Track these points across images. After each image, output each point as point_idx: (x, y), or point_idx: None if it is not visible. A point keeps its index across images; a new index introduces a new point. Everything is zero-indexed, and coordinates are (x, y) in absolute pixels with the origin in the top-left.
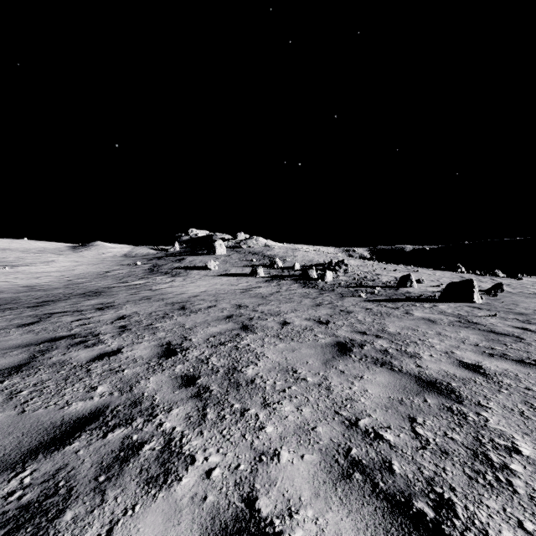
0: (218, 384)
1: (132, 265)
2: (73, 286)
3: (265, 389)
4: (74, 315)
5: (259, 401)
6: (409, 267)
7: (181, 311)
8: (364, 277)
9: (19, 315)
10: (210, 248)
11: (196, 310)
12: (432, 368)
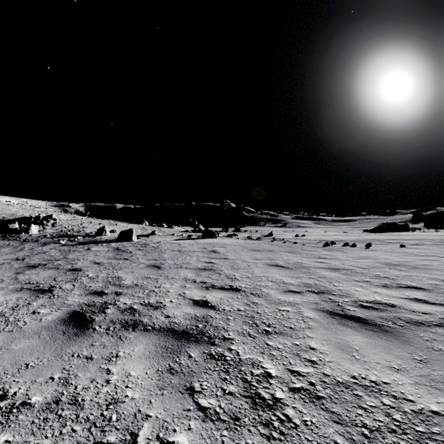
0: None
1: None
2: None
3: None
4: None
5: None
6: (113, 221)
7: None
8: (72, 229)
9: None
10: None
11: None
12: (79, 266)
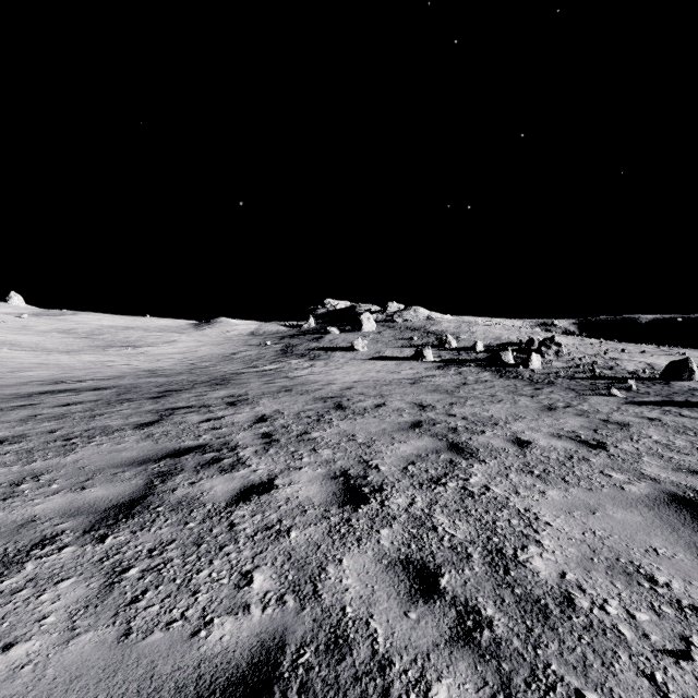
0: (492, 601)
1: (261, 345)
2: (197, 370)
3: (621, 635)
4: (201, 412)
5: (644, 690)
6: (664, 348)
7: (339, 412)
8: (593, 363)
9: (138, 409)
10: (355, 323)
11: (360, 410)
12: None
